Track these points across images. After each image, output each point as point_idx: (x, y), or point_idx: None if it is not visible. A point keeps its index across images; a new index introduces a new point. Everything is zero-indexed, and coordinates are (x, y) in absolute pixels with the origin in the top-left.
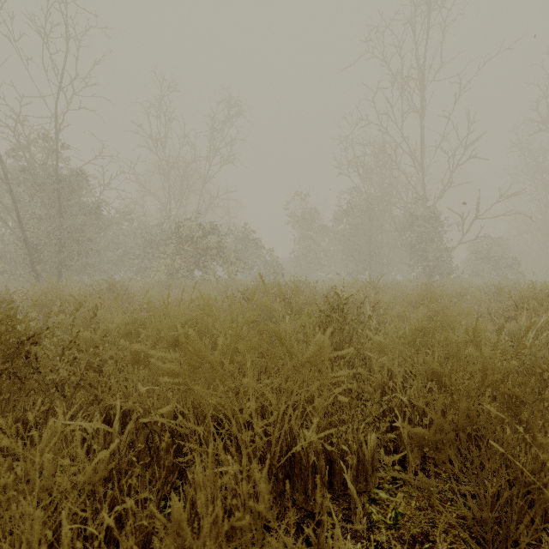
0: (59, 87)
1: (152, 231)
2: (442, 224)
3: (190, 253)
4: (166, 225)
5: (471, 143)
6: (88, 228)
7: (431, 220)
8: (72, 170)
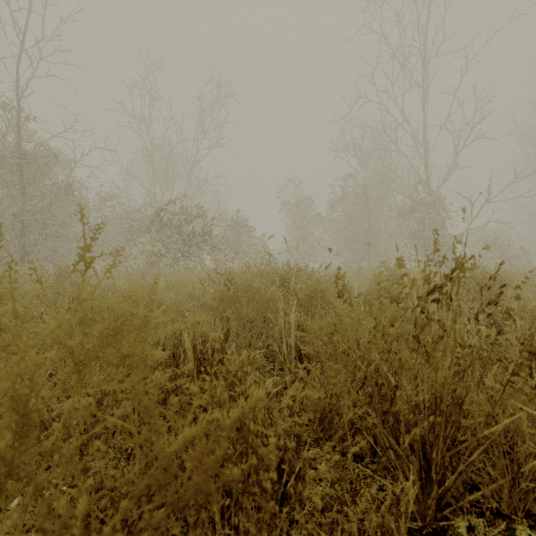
0: (21, 47)
1: (133, 216)
2: (447, 209)
3: (172, 239)
4: (151, 211)
5: (478, 122)
6: (55, 209)
7: (435, 205)
8: (37, 143)
